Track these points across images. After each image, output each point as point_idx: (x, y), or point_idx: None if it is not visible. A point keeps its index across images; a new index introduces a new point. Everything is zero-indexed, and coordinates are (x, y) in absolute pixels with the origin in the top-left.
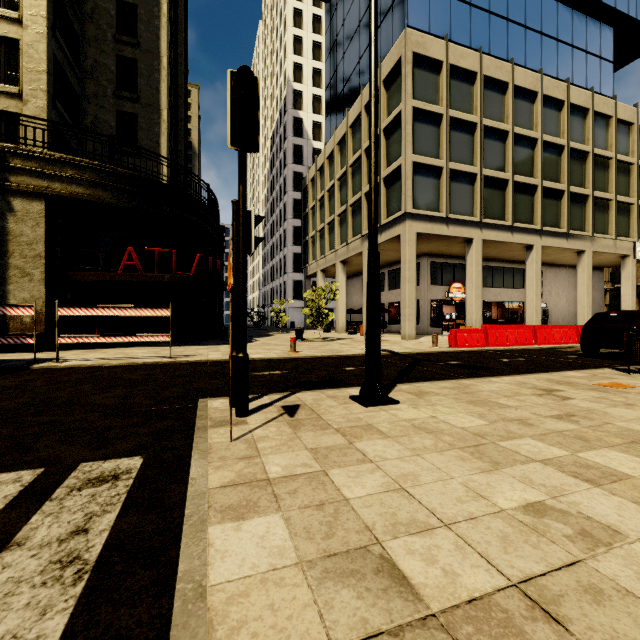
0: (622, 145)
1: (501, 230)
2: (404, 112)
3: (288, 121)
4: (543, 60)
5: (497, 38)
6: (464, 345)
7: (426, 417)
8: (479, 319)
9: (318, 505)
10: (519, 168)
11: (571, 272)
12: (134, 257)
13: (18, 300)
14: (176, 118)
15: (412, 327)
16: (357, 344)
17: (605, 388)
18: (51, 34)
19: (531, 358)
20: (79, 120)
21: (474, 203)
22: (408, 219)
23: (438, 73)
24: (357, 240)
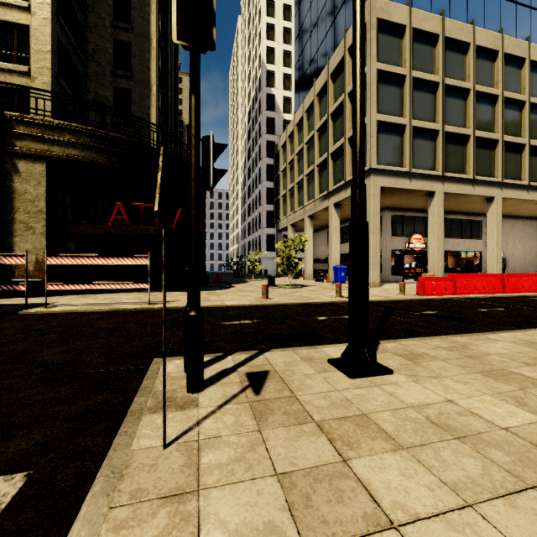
0: None
1: (462, 183)
2: (369, 74)
3: (262, 97)
4: (502, 22)
5: (457, 4)
6: (432, 293)
7: (440, 401)
8: (441, 267)
9: None
10: (480, 124)
11: (528, 223)
12: (122, 212)
13: (22, 251)
14: (166, 95)
15: (376, 275)
16: (325, 291)
17: None
18: (55, 19)
19: (510, 308)
20: (82, 96)
21: (436, 158)
22: (373, 174)
23: (401, 37)
24: (323, 196)
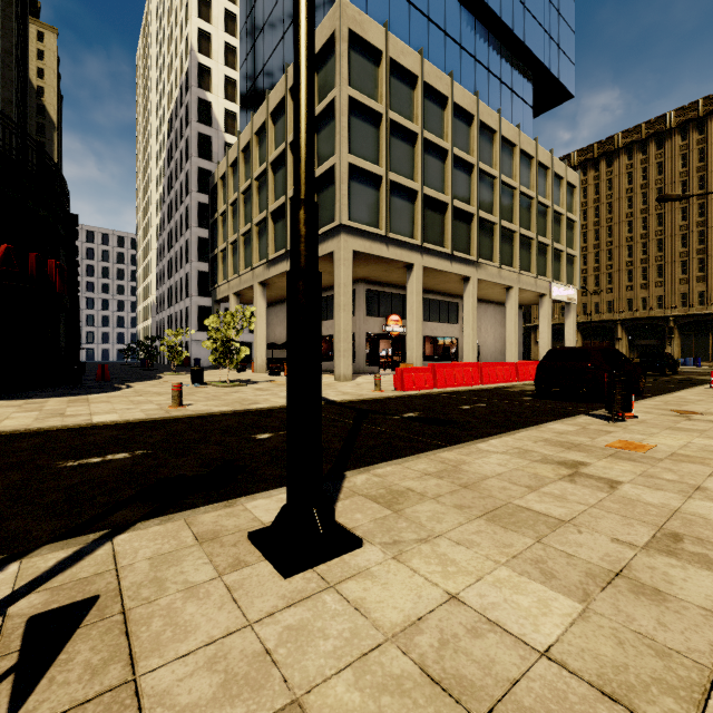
0: (541, 187)
1: (441, 258)
2: (339, 100)
3: (191, 101)
4: (477, 87)
5: (435, 49)
6: (412, 387)
7: (439, 604)
8: (420, 356)
9: None
10: (458, 193)
11: (497, 309)
12: None
13: None
14: None
15: (348, 365)
16: (279, 389)
17: (625, 452)
18: None
19: (491, 403)
20: None
21: (415, 224)
22: (343, 233)
23: (377, 65)
24: (280, 256)
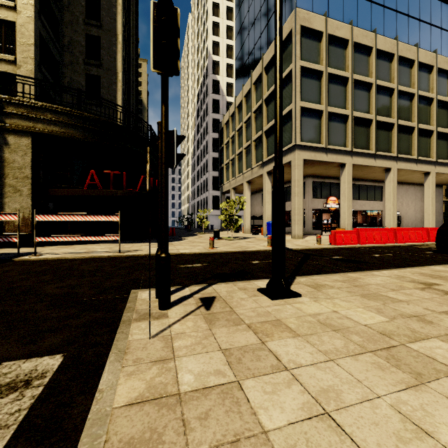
0: None
1: (367, 157)
2: (294, 70)
3: (209, 83)
4: (397, 31)
5: (363, 15)
6: (341, 243)
7: (328, 312)
8: (350, 223)
9: (232, 442)
10: (380, 111)
11: (418, 188)
12: (95, 178)
13: (11, 209)
14: (129, 80)
15: (300, 229)
16: (259, 242)
17: None
18: (37, 17)
19: (397, 254)
20: (59, 81)
21: (346, 137)
22: (297, 149)
23: (319, 41)
24: (259, 166)
